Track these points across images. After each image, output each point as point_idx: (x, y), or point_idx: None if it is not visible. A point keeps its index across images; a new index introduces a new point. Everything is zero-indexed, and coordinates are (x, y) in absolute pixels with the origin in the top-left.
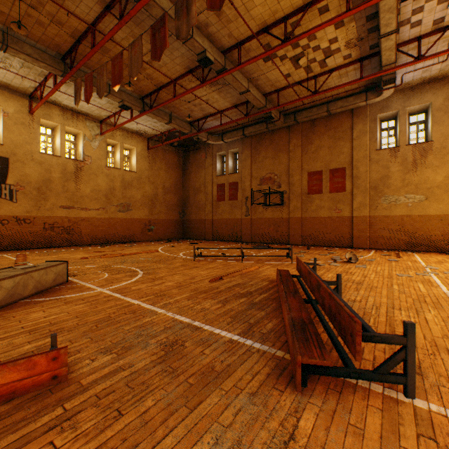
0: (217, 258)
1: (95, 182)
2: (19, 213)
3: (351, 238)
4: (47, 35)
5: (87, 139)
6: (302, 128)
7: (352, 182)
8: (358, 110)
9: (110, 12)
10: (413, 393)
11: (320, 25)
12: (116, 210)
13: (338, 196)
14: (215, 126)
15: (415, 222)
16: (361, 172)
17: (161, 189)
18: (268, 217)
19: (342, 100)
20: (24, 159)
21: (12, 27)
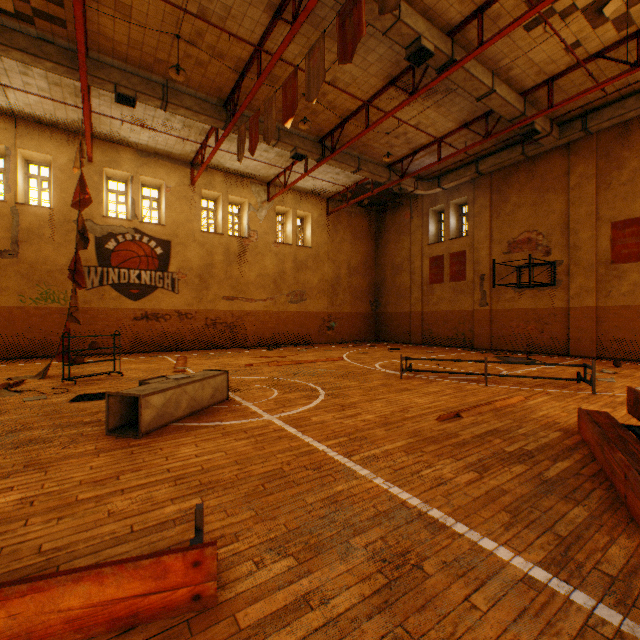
0: (437, 375)
1: (261, 265)
2: (180, 306)
3: None
4: (207, 77)
5: (252, 208)
6: (598, 143)
7: None
8: None
9: (280, 18)
10: None
11: None
12: (287, 300)
13: None
14: (429, 165)
15: None
16: None
17: (345, 269)
18: (523, 307)
19: None
20: (186, 241)
21: (170, 75)
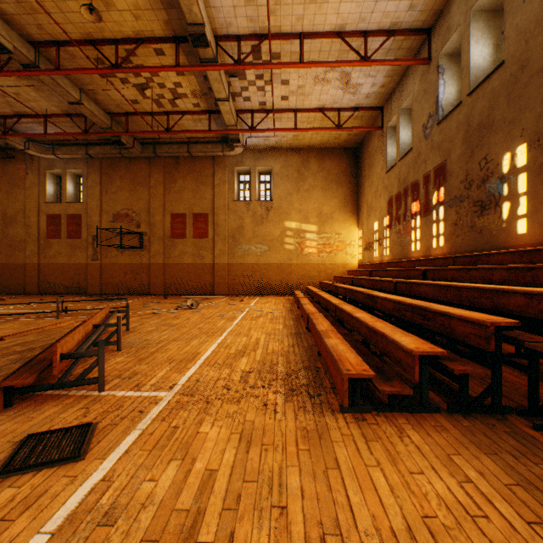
0: (21, 317)
1: None
2: None
3: (214, 285)
4: None
5: None
6: (166, 163)
7: (214, 229)
8: (219, 159)
9: None
10: (104, 388)
11: (153, 67)
12: None
13: (202, 242)
14: (36, 133)
15: (262, 270)
16: (222, 220)
17: None
18: (125, 262)
19: (202, 145)
20: None
21: None
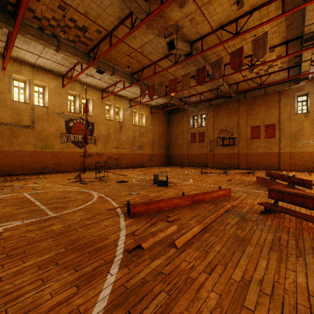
0: (210, 174)
1: (127, 134)
2: (98, 151)
3: (279, 165)
4: (130, 67)
5: (124, 110)
6: (247, 101)
7: (279, 132)
8: (283, 91)
9: (168, 59)
10: None
11: (271, 60)
12: (136, 148)
13: (270, 140)
14: (196, 101)
15: None
16: (285, 126)
17: (157, 136)
18: (224, 152)
19: (273, 86)
20: (100, 123)
21: (125, 68)
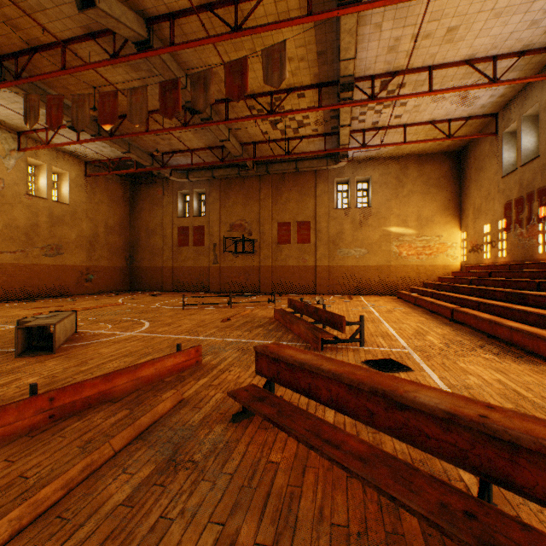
0: (203, 306)
1: (9, 215)
2: None
3: (315, 285)
4: None
5: None
6: (273, 179)
7: (316, 235)
8: (321, 172)
9: (97, 42)
10: (363, 345)
11: (299, 110)
12: (42, 253)
13: (304, 247)
14: (185, 165)
15: (361, 271)
16: (323, 226)
17: (103, 227)
18: (239, 265)
19: (308, 161)
20: None
21: None
